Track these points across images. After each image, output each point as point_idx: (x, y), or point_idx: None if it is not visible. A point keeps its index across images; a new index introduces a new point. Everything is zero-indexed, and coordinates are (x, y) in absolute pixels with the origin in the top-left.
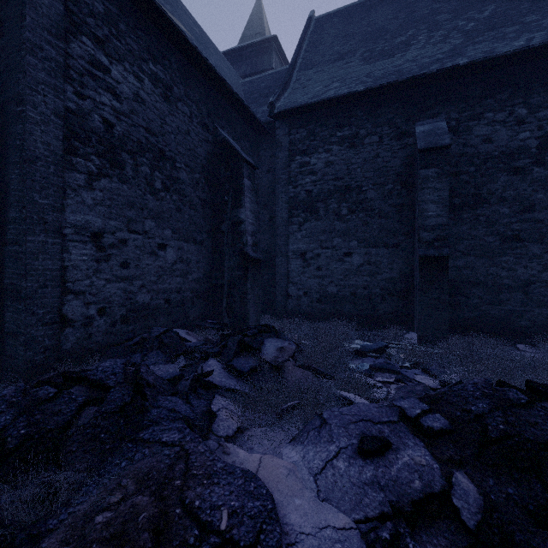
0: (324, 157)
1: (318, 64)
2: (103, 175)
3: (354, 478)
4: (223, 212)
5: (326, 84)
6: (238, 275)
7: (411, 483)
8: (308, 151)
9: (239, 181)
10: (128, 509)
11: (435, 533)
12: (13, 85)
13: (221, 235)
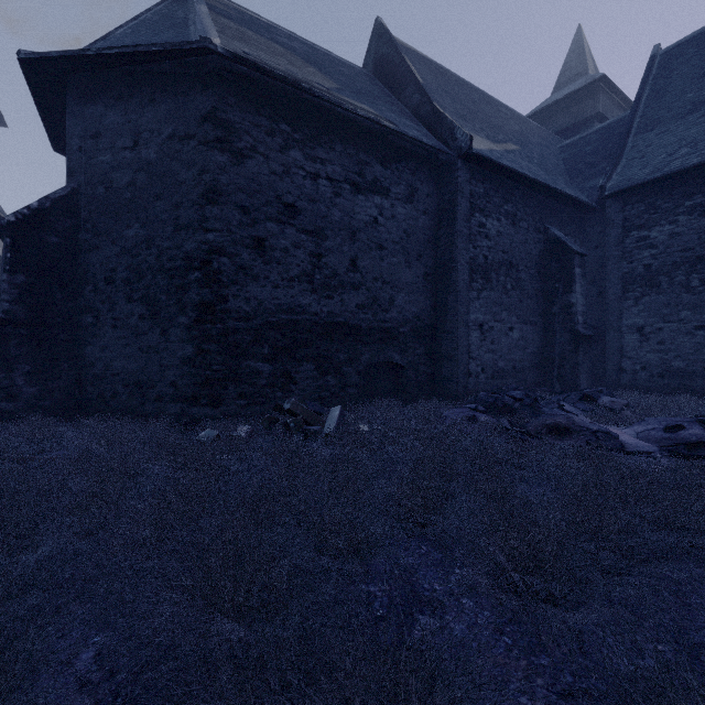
0: (668, 230)
1: (662, 123)
2: (483, 289)
3: (659, 436)
4: (553, 298)
5: (671, 151)
6: (569, 349)
7: (690, 438)
8: (647, 226)
9: (570, 270)
10: (557, 421)
11: (698, 451)
12: (449, 253)
13: (551, 316)
